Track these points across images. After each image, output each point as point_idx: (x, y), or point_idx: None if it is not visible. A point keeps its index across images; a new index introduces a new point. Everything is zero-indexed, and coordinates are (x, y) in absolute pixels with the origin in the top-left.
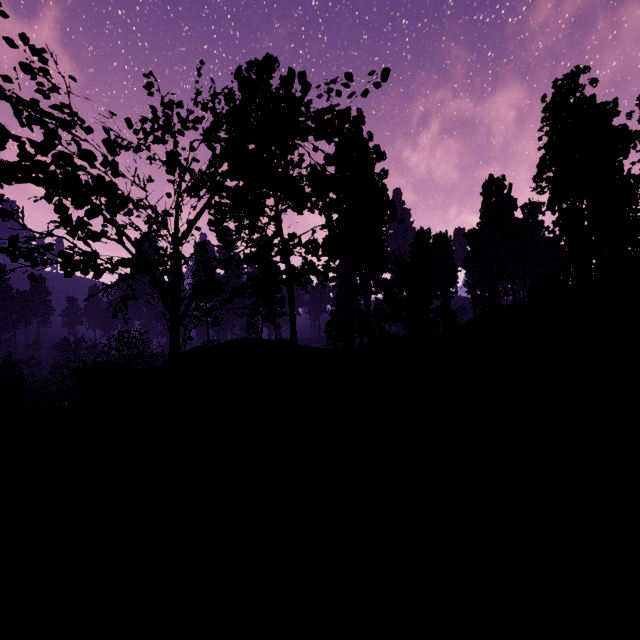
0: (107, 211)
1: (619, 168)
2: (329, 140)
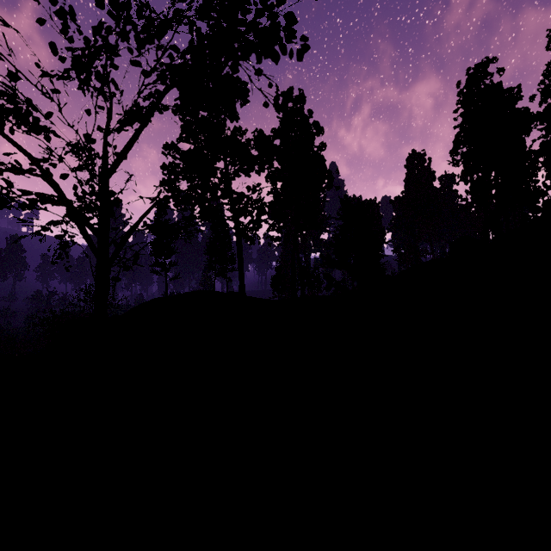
0: None
1: (522, 144)
2: (274, 56)
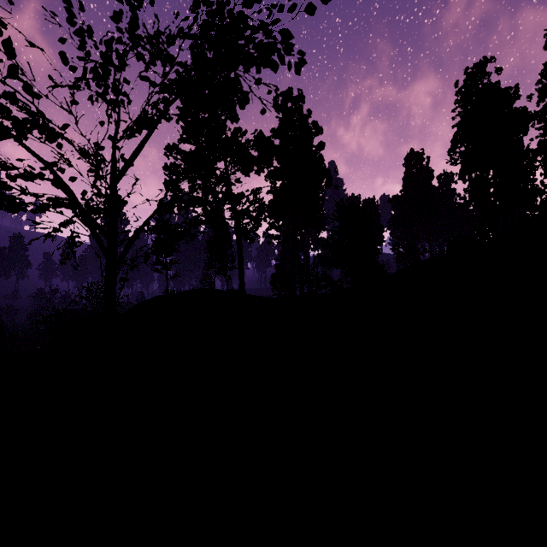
0: (16, 131)
1: (520, 143)
2: (273, 69)
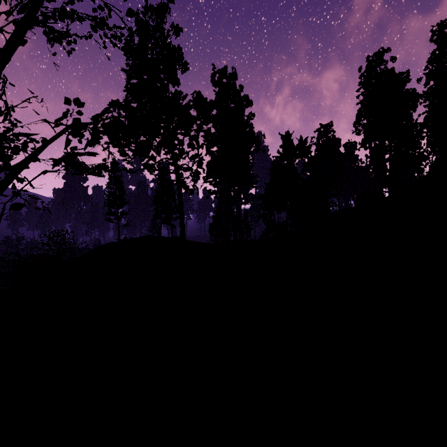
0: None
1: (410, 118)
2: None
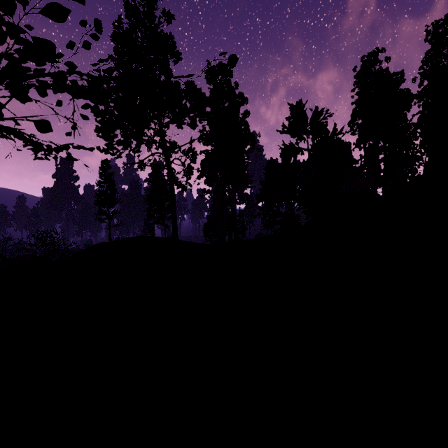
0: None
1: (404, 118)
2: None
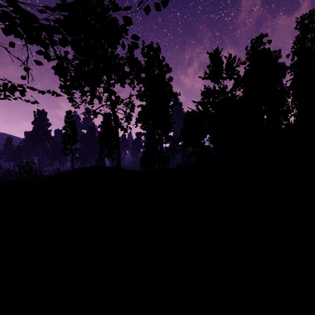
0: None
1: (281, 83)
2: None
